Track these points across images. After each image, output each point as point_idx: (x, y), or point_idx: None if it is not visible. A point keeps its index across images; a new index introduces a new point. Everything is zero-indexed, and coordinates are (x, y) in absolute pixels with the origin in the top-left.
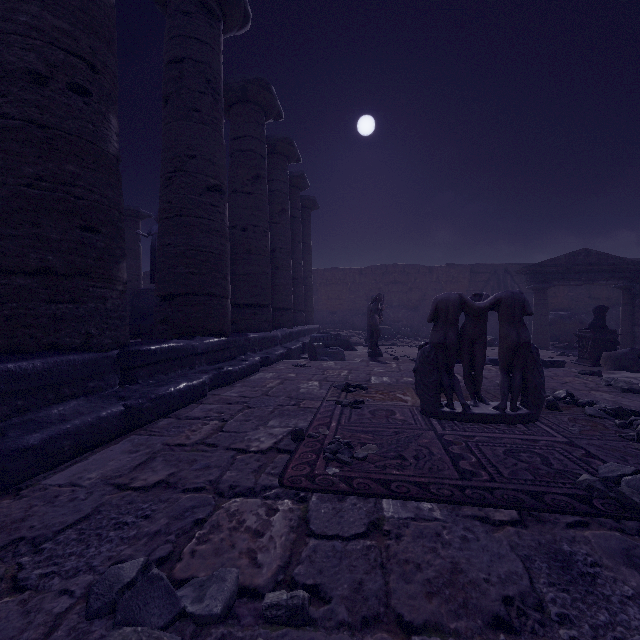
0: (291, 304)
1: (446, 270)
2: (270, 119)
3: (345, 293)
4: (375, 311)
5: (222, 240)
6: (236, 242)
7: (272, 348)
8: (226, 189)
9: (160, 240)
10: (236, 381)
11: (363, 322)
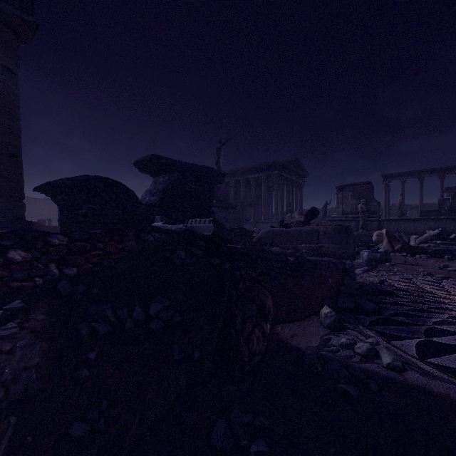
0: None
1: (45, 201)
2: None
3: None
4: None
5: None
6: None
7: None
8: None
9: None
10: None
11: None
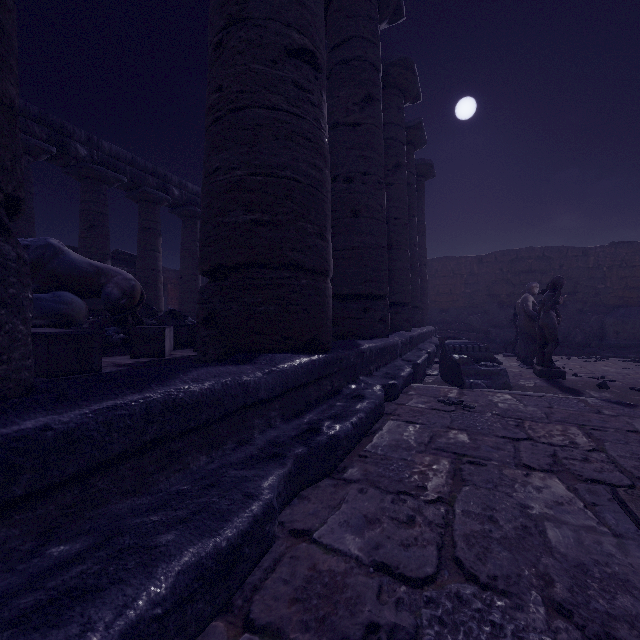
0: (409, 297)
1: (611, 251)
2: (384, 20)
3: (459, 287)
4: (552, 305)
5: (316, 159)
6: (336, 201)
7: (391, 363)
8: (324, 68)
9: (204, 167)
10: (346, 454)
11: (484, 322)
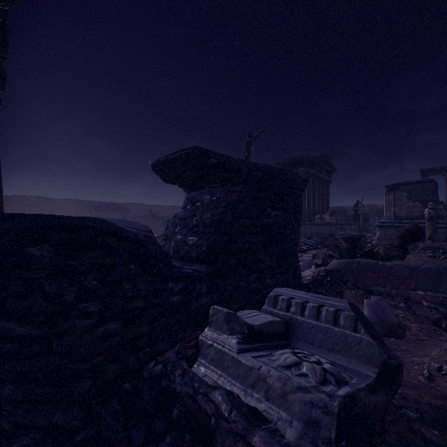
0: None
1: (63, 201)
2: None
3: None
4: None
5: None
6: None
7: None
8: None
9: None
10: None
11: None
